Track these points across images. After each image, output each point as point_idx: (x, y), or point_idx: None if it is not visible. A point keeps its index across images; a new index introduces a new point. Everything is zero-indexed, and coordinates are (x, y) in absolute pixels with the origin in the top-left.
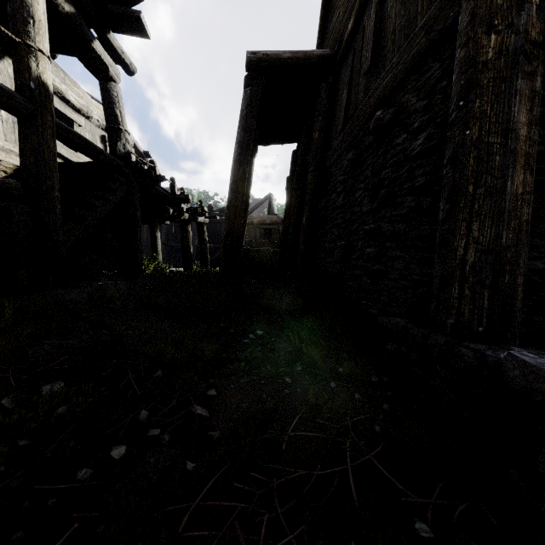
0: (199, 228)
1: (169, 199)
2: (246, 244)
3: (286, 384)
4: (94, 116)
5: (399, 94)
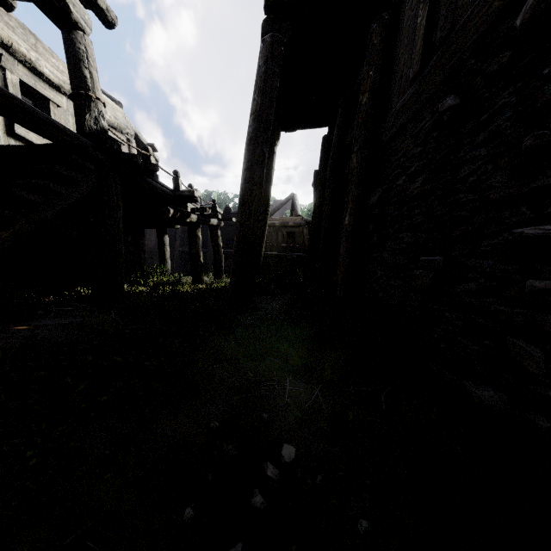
0: (212, 232)
1: (168, 197)
2: (267, 249)
3: None
4: None
5: None
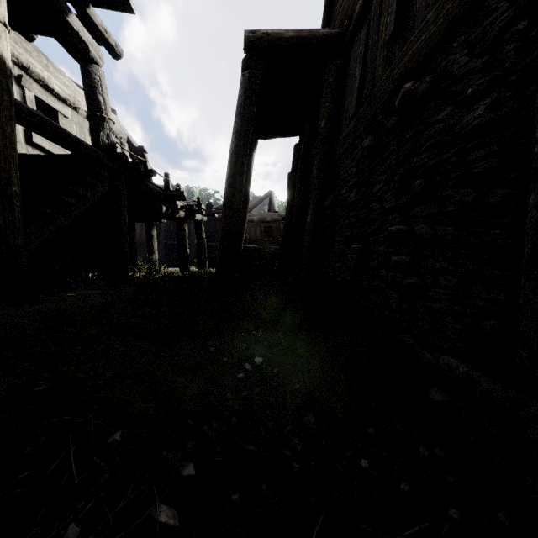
0: (197, 226)
1: (161, 196)
2: (246, 242)
3: (294, 451)
4: (82, 107)
5: (438, 56)
